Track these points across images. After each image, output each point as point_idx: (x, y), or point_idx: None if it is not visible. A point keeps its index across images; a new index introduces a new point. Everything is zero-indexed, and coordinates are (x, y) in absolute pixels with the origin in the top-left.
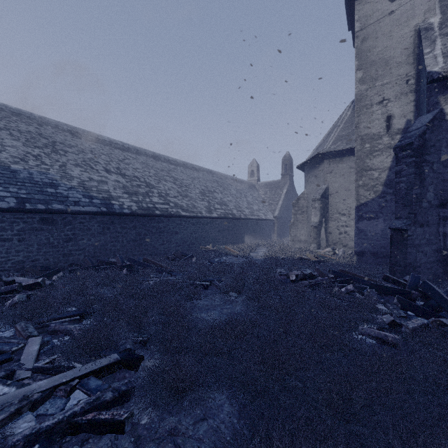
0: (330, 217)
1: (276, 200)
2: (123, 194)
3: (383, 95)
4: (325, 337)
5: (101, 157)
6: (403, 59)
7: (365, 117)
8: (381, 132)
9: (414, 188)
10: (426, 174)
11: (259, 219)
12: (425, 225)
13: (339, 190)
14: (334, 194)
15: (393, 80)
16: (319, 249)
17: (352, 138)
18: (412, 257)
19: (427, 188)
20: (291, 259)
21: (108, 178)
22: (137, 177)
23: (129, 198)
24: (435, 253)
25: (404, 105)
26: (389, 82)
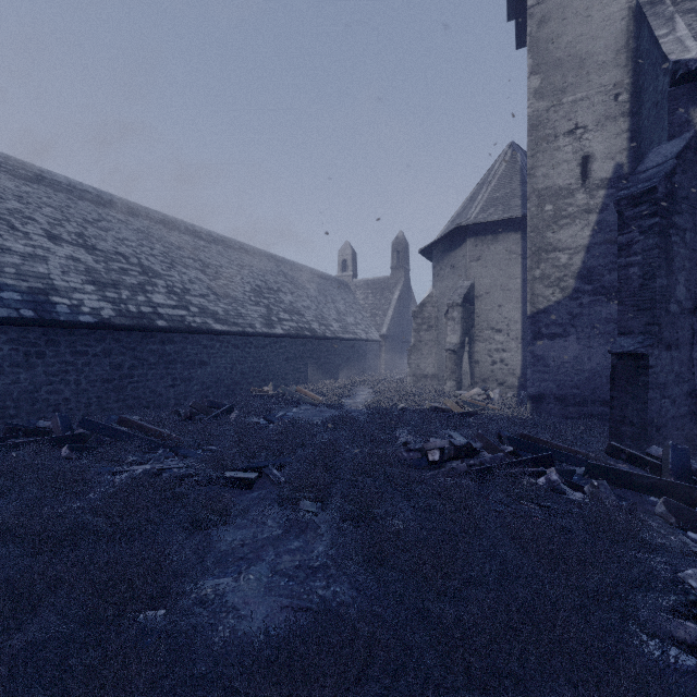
0: (477, 335)
1: (383, 309)
2: (84, 285)
3: (576, 119)
4: (595, 692)
5: (41, 211)
6: (609, 57)
7: (545, 157)
8: (572, 184)
9: (658, 276)
10: (675, 251)
11: (356, 339)
12: (673, 346)
13: (491, 290)
14: (483, 297)
15: (593, 93)
16: (460, 390)
17: (512, 202)
18: (655, 407)
19: (676, 277)
20: (418, 410)
21: (52, 250)
22: (123, 255)
23: (99, 293)
24: (688, 399)
25: (612, 138)
26: (586, 98)
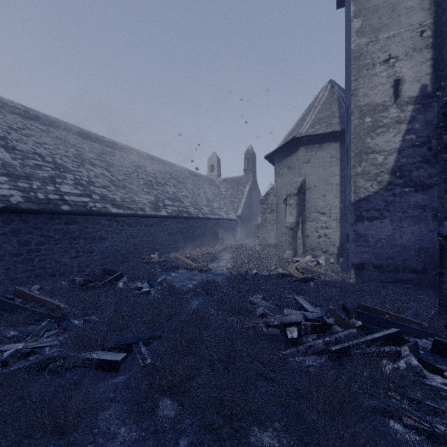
0: (308, 216)
1: (238, 198)
2: None
3: (390, 51)
4: None
5: None
6: (416, 3)
7: (365, 81)
8: (386, 101)
9: None
10: None
11: (220, 219)
12: None
13: (318, 184)
14: (312, 189)
15: (403, 31)
16: (296, 256)
17: (333, 121)
18: None
19: None
20: (268, 276)
21: None
22: (40, 154)
23: (11, 183)
24: None
25: (418, 65)
26: (397, 34)
